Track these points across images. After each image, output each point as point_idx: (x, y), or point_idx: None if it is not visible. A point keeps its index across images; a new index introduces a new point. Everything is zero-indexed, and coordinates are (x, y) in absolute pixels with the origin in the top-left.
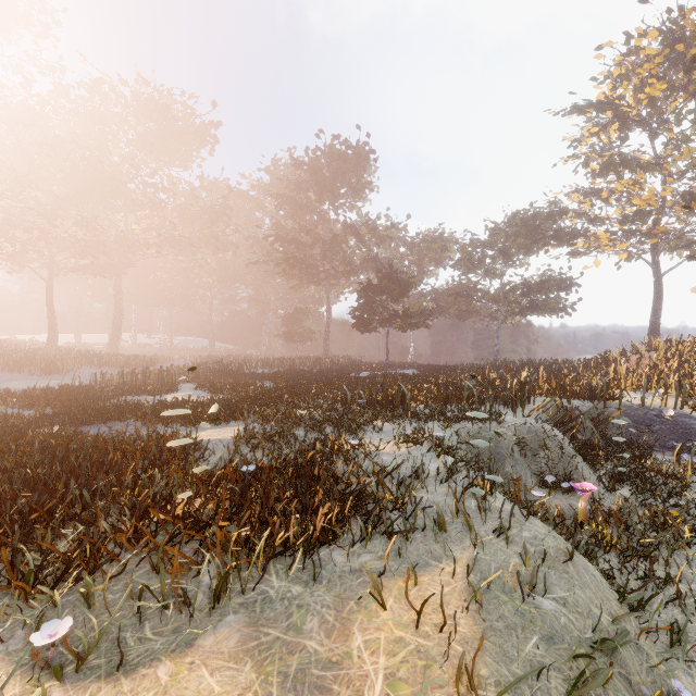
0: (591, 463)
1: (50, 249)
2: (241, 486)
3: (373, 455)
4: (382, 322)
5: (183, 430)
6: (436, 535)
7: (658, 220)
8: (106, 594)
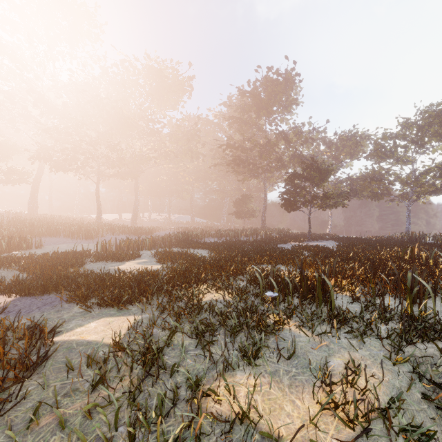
0: None
1: (98, 164)
2: None
3: None
4: (304, 203)
5: (83, 314)
6: None
7: None
8: None
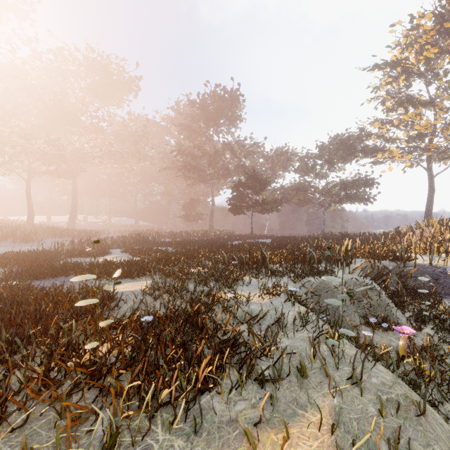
0: (400, 308)
1: (29, 159)
2: (141, 334)
3: (244, 304)
4: (248, 207)
5: (107, 283)
6: (299, 381)
7: (432, 139)
8: (5, 447)
